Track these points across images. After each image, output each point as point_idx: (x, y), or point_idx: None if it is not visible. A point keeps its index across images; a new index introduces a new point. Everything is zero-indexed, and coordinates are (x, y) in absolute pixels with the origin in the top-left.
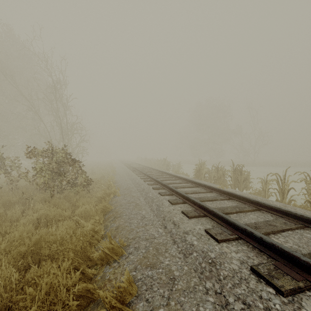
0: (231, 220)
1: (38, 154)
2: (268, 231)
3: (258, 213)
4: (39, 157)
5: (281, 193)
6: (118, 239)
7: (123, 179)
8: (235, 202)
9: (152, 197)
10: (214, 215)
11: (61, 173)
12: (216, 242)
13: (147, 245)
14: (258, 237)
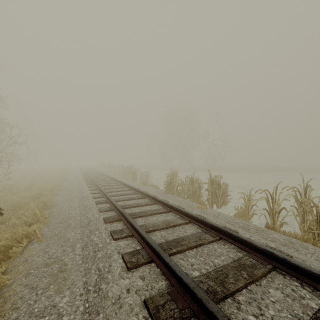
0: None
1: None
2: None
3: (278, 277)
4: None
5: (271, 214)
6: None
7: (69, 198)
8: (230, 246)
9: (97, 244)
10: None
11: None
12: None
13: None
14: None
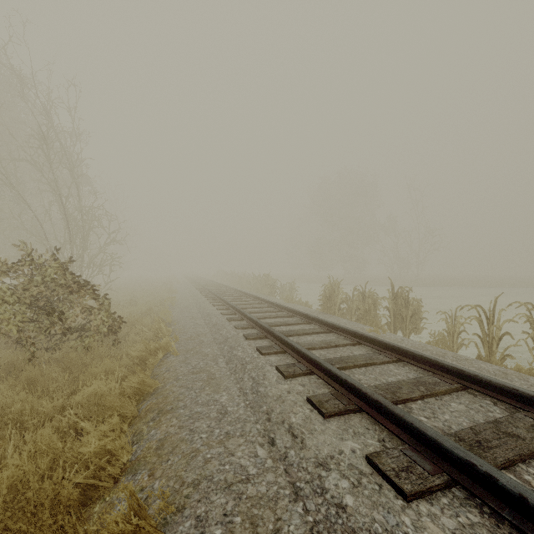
0: (428, 434)
1: (1, 269)
2: (512, 454)
3: (466, 396)
4: (2, 275)
5: (486, 342)
6: (159, 484)
7: (189, 314)
8: (411, 368)
9: (244, 358)
10: (380, 411)
11: (53, 310)
12: (401, 500)
13: (230, 507)
14: (512, 493)
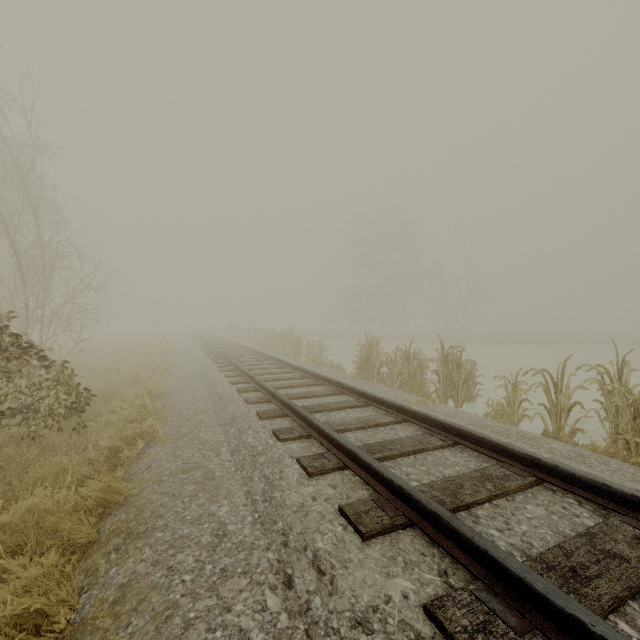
0: (511, 568)
1: None
2: (620, 588)
3: (544, 493)
4: None
5: (554, 414)
6: None
7: (187, 383)
8: (471, 454)
9: (255, 447)
10: (439, 527)
11: None
12: None
13: None
14: None
